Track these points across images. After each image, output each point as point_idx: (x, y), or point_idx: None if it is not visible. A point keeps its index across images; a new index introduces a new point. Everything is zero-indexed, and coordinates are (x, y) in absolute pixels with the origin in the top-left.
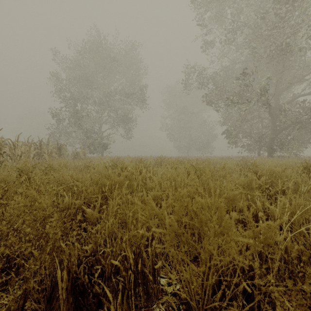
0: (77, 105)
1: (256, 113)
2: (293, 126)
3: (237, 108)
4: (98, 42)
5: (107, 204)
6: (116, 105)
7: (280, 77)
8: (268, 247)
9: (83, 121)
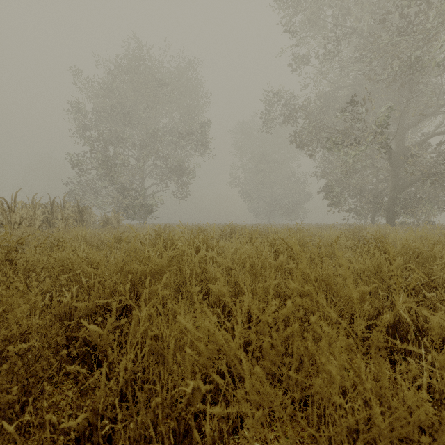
0: (108, 150)
1: (370, 161)
2: (425, 180)
3: (342, 152)
4: (139, 58)
5: (139, 306)
6: (166, 150)
7: (406, 107)
8: (444, 404)
9: (117, 173)
